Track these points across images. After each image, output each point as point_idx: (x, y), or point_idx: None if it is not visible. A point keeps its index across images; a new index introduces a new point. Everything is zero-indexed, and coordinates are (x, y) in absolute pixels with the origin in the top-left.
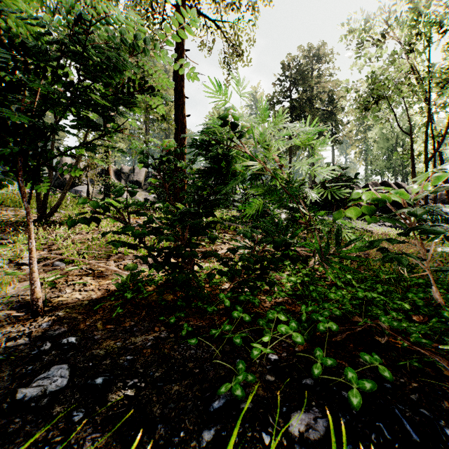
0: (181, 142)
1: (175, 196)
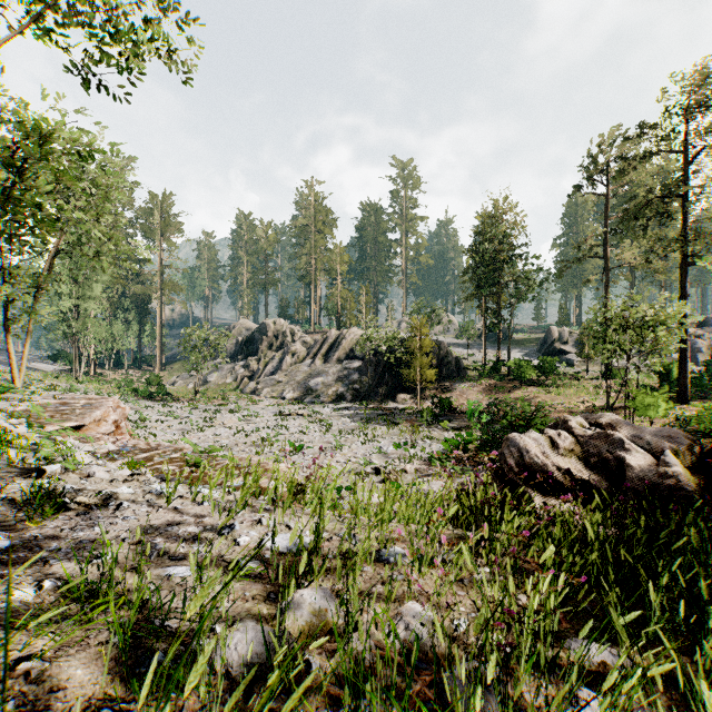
0: (683, 357)
1: (678, 392)
